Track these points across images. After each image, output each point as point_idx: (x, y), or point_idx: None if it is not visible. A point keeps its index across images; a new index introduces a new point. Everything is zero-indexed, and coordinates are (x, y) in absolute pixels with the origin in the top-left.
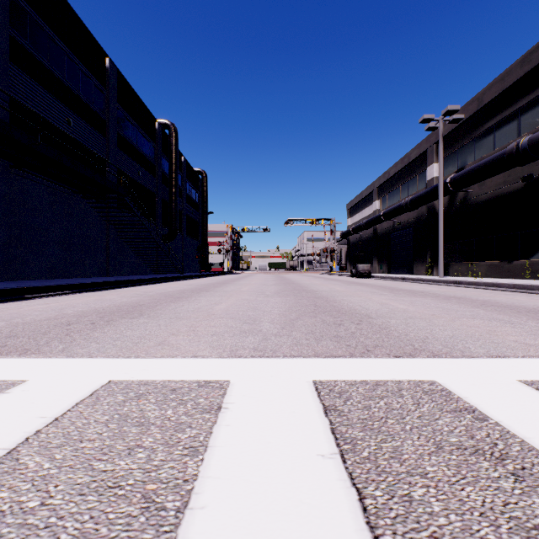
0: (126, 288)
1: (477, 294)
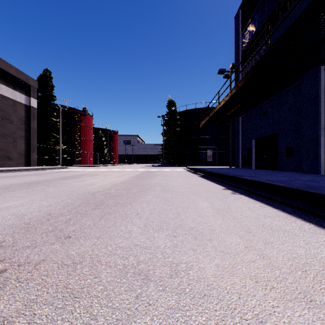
0: (202, 179)
1: (5, 174)
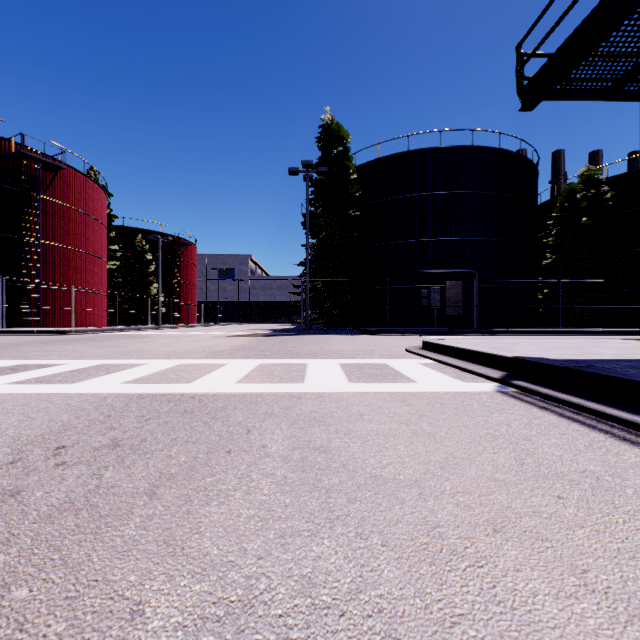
0: None
1: None
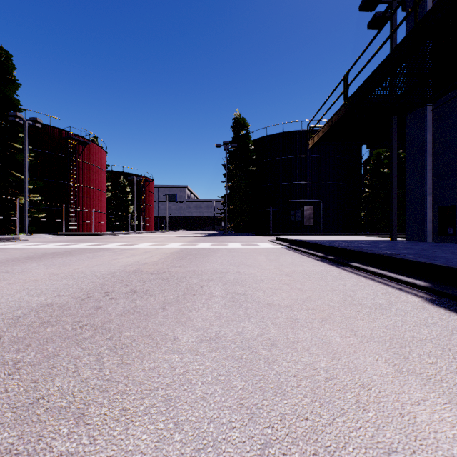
0: None
1: None
